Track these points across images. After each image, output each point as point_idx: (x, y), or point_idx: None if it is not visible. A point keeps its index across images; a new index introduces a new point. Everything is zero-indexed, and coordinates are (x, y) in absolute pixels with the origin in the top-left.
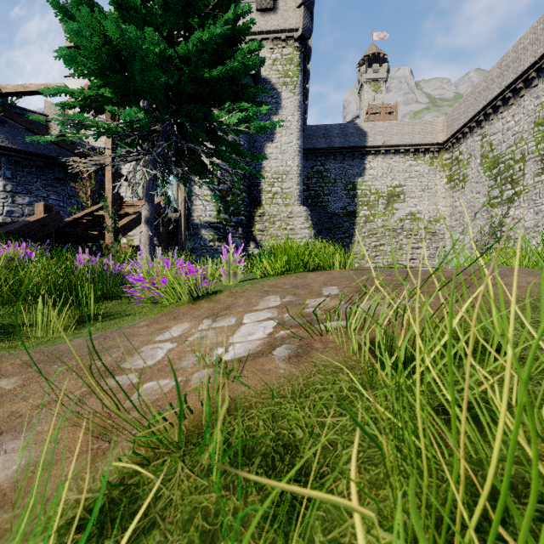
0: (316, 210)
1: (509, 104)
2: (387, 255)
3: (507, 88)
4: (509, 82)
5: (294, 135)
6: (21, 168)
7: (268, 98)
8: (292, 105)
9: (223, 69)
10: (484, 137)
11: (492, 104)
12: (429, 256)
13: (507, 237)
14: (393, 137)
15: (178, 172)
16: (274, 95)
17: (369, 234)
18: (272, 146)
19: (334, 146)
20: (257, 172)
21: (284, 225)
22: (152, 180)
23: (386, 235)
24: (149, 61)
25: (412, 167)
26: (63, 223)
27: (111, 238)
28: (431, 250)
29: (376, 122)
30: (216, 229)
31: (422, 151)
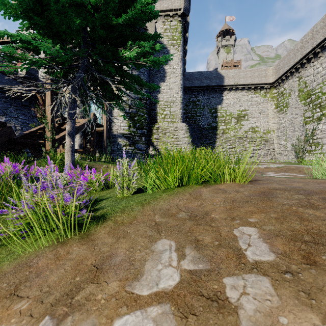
0: (192, 125)
1: (318, 56)
2: (237, 154)
3: (317, 46)
4: (319, 42)
5: (178, 77)
6: (0, 98)
7: (161, 53)
8: (177, 58)
9: (127, 17)
10: (301, 78)
11: (306, 56)
12: (264, 154)
13: (317, 143)
14: (240, 79)
15: (96, 98)
16: (165, 52)
17: (225, 140)
18: (164, 84)
19: (203, 85)
20: (154, 101)
21: (171, 135)
22: (73, 103)
23: (236, 142)
24: (62, 2)
25: (253, 98)
26: (14, 135)
27: (50, 145)
28: (265, 151)
29: (229, 70)
30: (127, 138)
31: (259, 88)
